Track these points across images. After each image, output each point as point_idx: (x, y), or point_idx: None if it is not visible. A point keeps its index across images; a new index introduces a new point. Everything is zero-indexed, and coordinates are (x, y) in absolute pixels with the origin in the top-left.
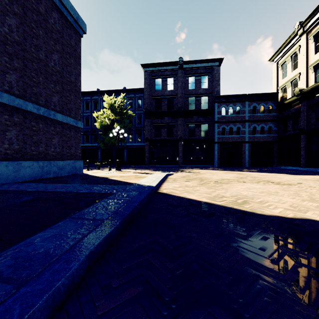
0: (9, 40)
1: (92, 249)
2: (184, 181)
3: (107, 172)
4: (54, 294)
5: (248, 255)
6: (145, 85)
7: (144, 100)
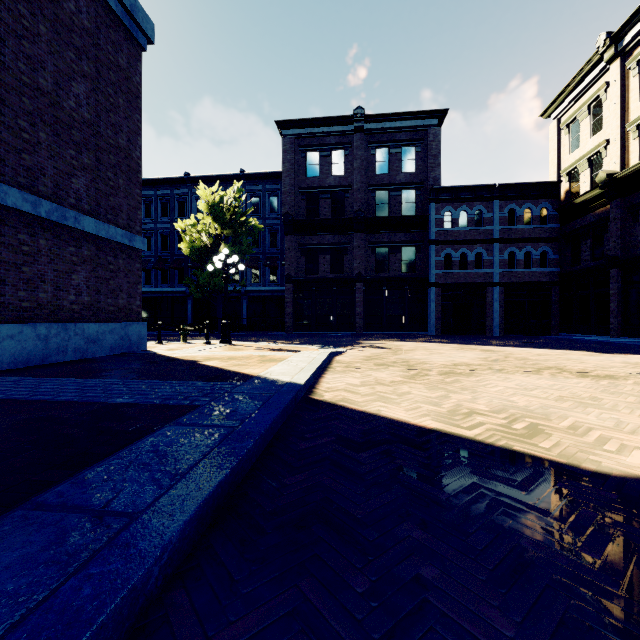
0: None
1: None
2: (370, 370)
3: (200, 347)
4: None
5: None
6: (285, 166)
7: (282, 196)
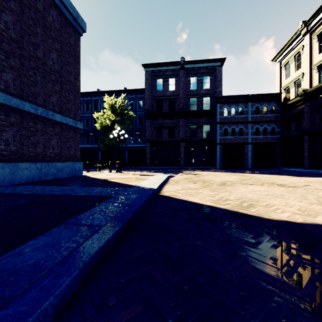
0: (5, 37)
1: (87, 261)
2: (186, 183)
3: (107, 174)
4: (39, 318)
5: (259, 266)
6: (146, 86)
7: (145, 101)
